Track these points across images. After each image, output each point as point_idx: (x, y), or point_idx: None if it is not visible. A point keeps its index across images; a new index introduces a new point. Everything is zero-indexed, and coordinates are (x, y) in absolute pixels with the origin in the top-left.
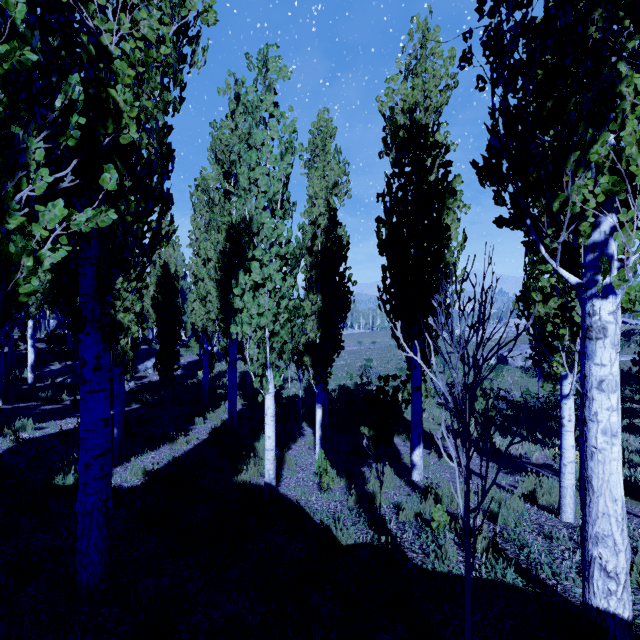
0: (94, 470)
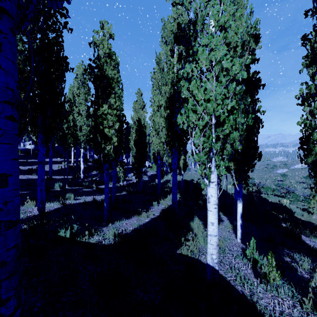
0: None
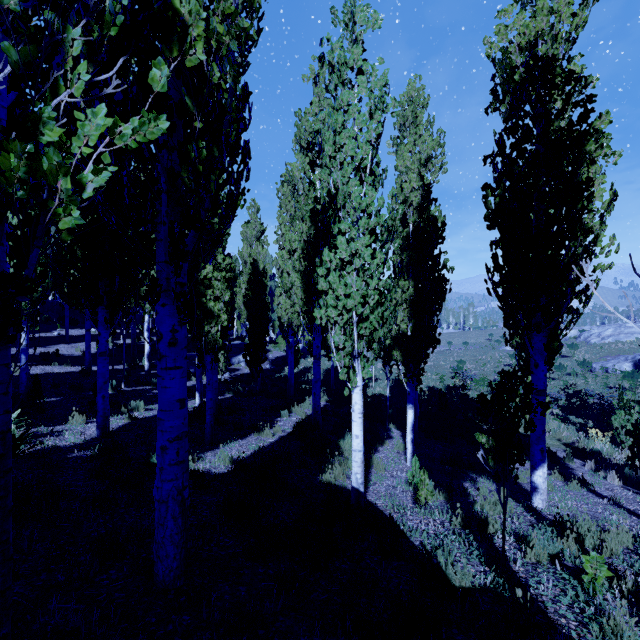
0: (170, 455)
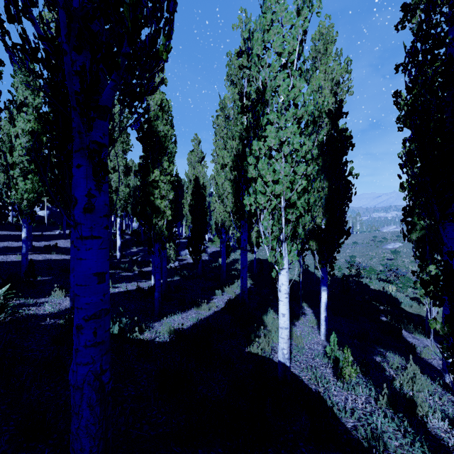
0: (85, 335)
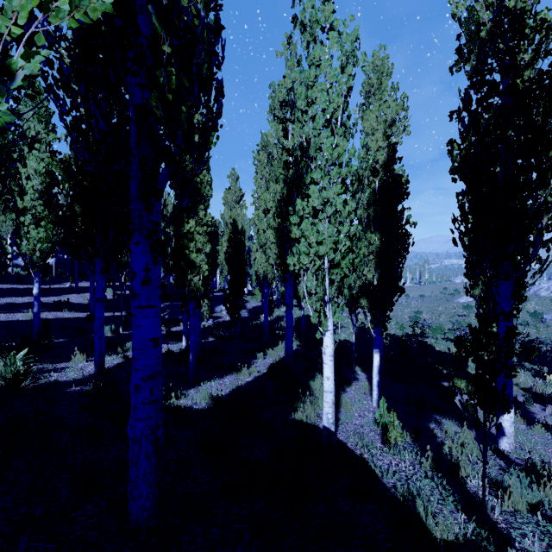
0: (143, 393)
